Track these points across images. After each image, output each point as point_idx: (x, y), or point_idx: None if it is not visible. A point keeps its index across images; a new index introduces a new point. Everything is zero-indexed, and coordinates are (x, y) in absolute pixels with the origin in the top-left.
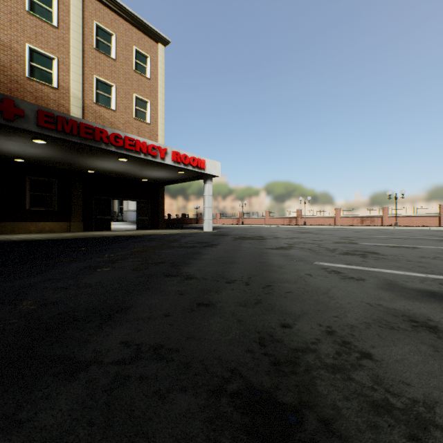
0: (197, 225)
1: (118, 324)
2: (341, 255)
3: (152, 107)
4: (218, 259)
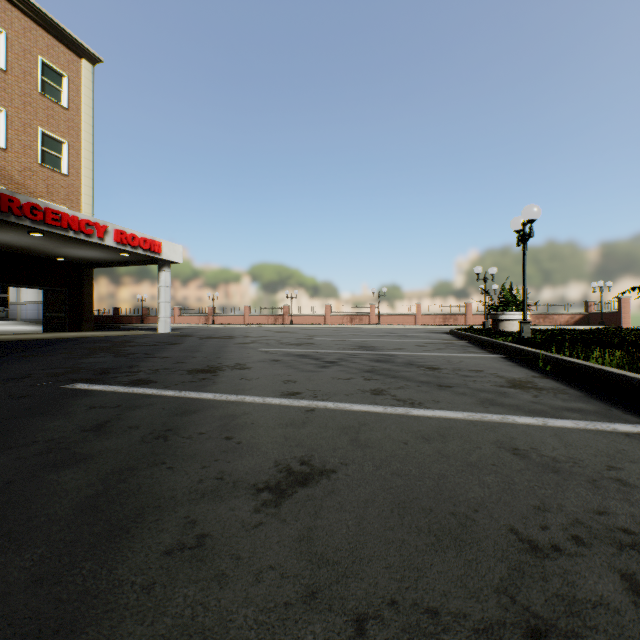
0: (143, 325)
1: (140, 367)
2: (285, 345)
3: (72, 151)
4: (185, 350)
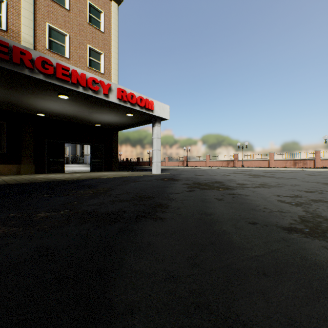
0: (149, 167)
1: None
2: None
3: (106, 59)
4: None
